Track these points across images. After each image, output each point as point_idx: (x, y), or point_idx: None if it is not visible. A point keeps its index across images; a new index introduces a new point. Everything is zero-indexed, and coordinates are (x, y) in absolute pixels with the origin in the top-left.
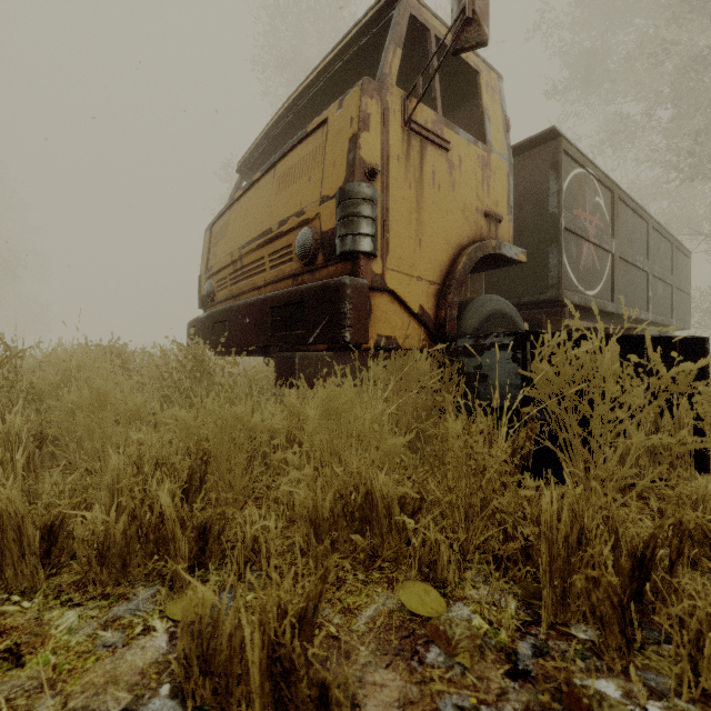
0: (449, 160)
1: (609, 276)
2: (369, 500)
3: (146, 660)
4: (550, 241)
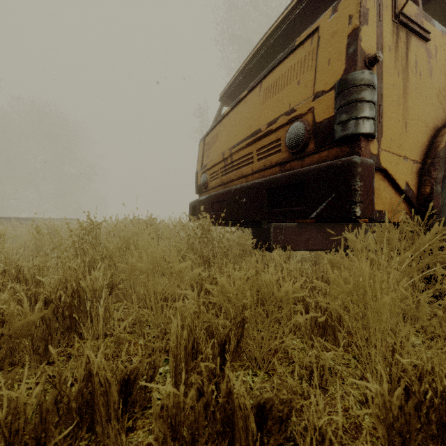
0: (427, 50)
1: None
2: (445, 400)
3: None
4: None
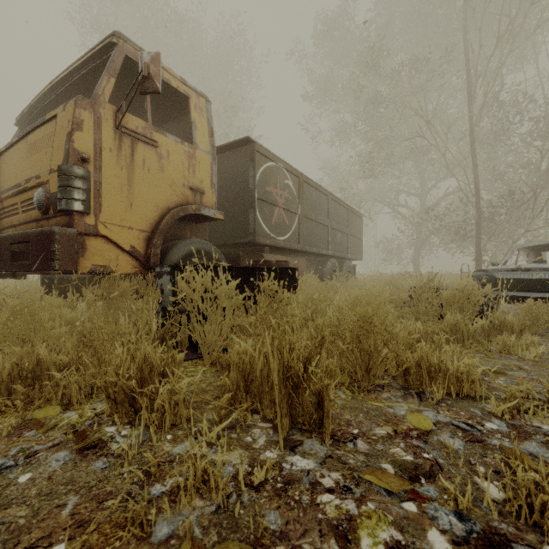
0: (158, 153)
1: (297, 228)
2: (40, 366)
3: None
4: (250, 206)
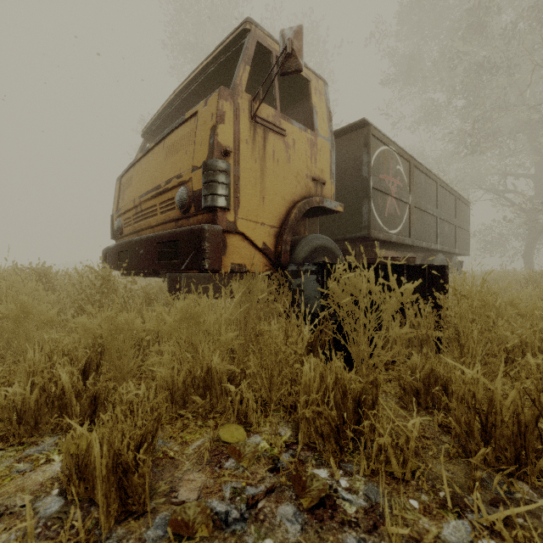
0: (285, 142)
1: (407, 219)
2: (210, 375)
3: (45, 477)
4: (363, 196)
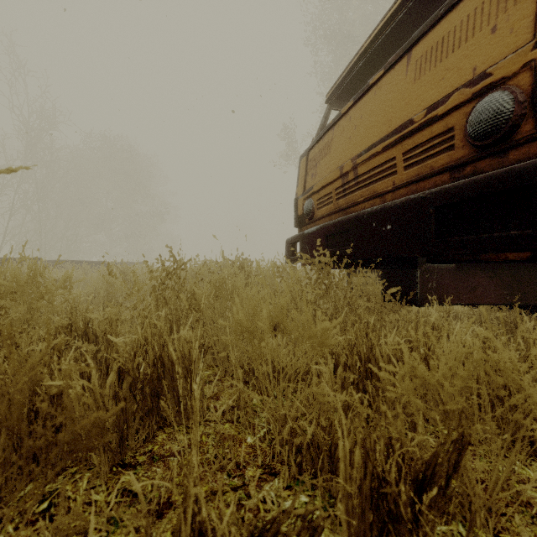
0: None
1: None
2: None
3: None
4: None
